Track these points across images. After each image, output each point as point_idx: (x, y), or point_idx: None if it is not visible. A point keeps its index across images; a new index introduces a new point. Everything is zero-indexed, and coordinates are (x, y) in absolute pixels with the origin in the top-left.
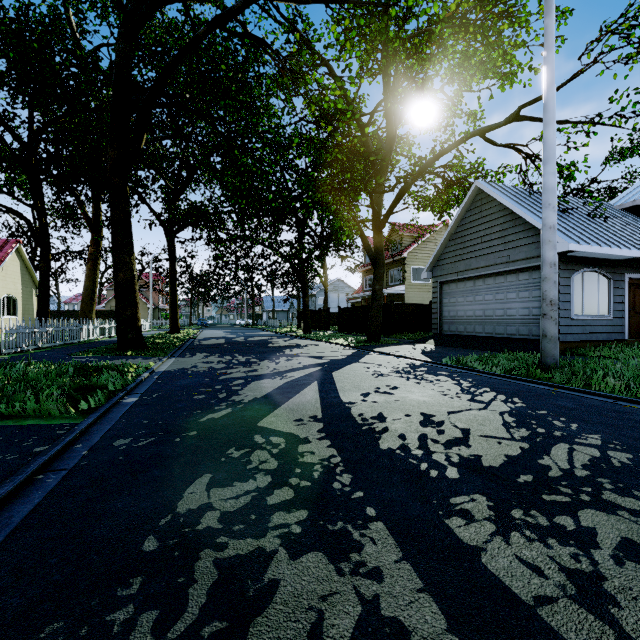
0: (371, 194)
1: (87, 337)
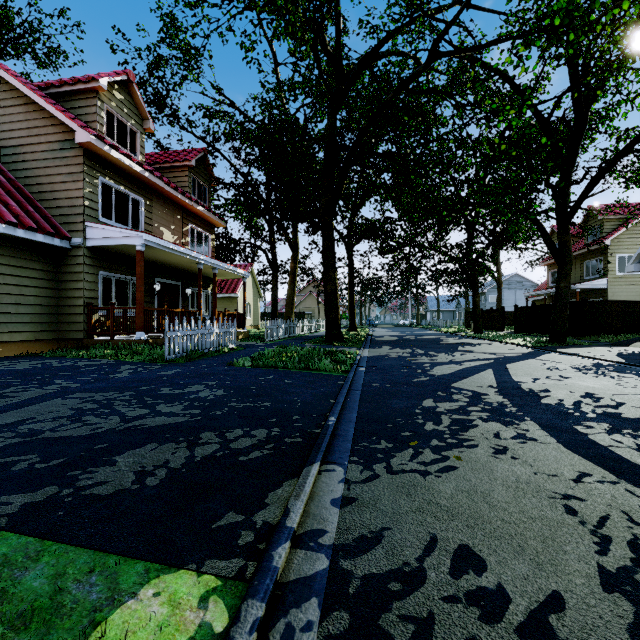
0: (553, 189)
1: (299, 332)
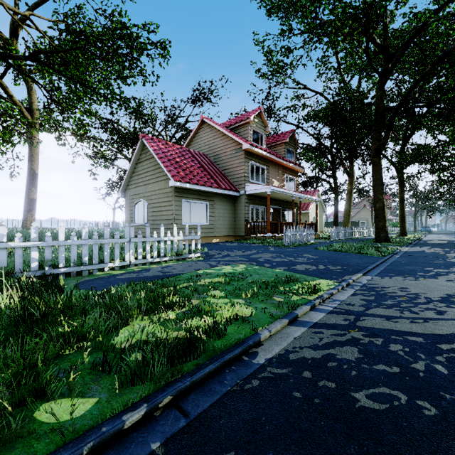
0: None
1: (354, 236)
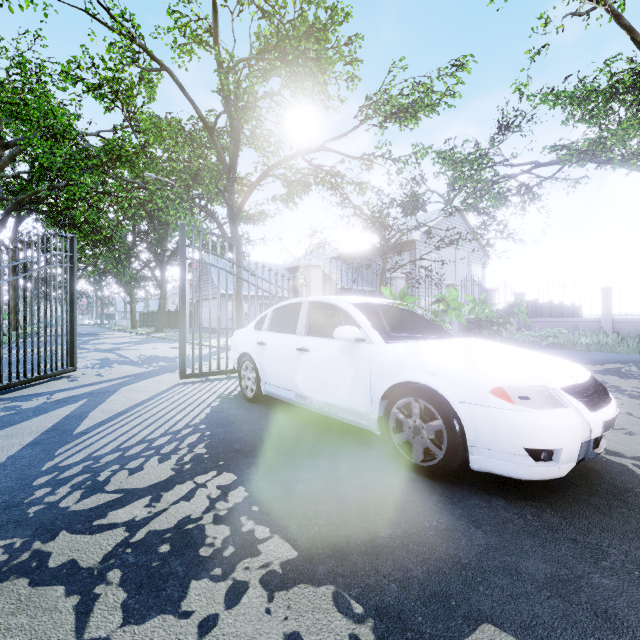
0: (154, 253)
1: None
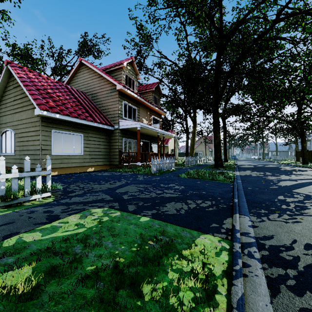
0: None
1: (199, 162)
